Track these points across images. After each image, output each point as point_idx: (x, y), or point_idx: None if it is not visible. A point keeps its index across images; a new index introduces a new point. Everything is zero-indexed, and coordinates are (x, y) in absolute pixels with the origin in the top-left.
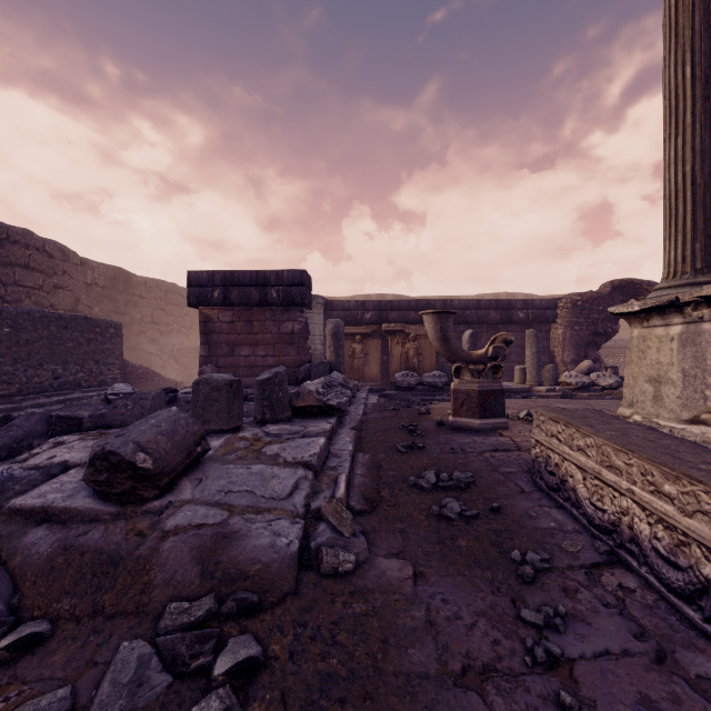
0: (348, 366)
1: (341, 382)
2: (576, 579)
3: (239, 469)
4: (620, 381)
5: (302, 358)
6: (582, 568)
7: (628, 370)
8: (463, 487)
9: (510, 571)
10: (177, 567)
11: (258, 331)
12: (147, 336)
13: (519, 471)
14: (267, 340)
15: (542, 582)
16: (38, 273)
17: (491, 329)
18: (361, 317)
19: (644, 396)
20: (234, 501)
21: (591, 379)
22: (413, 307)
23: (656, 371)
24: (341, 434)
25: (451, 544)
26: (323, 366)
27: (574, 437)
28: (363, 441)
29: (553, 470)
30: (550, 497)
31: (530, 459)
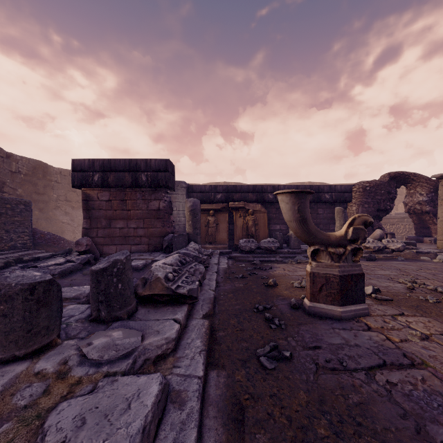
0: (204, 232)
1: (196, 254)
2: None
3: None
4: (405, 245)
5: (167, 229)
6: None
7: None
8: None
9: None
10: None
11: (130, 208)
12: (61, 210)
13: None
14: (138, 215)
15: None
16: None
17: None
18: (214, 197)
19: None
20: None
21: (384, 244)
22: (251, 190)
23: None
24: (191, 333)
25: None
26: (183, 237)
27: None
28: (217, 337)
29: None
30: None
31: None
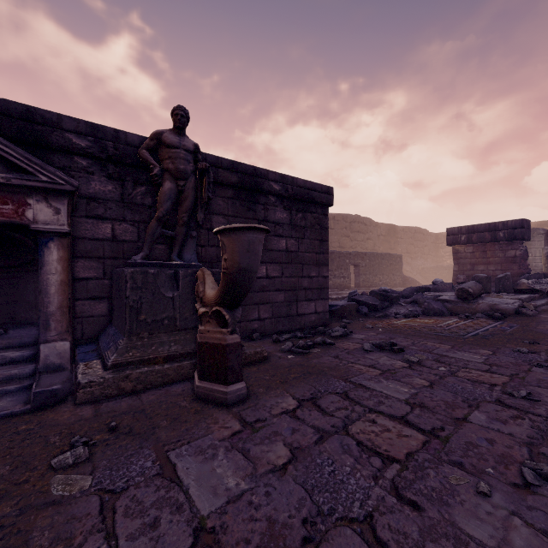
0: None
1: None
2: None
3: (494, 298)
4: None
5: (522, 271)
6: None
7: None
8: None
9: None
10: (483, 308)
11: (489, 256)
12: (404, 260)
13: None
14: (496, 261)
15: None
16: (361, 234)
17: None
18: None
19: None
20: (495, 303)
21: None
22: None
23: None
24: (540, 300)
25: None
26: (538, 275)
27: None
28: None
29: None
30: None
31: None
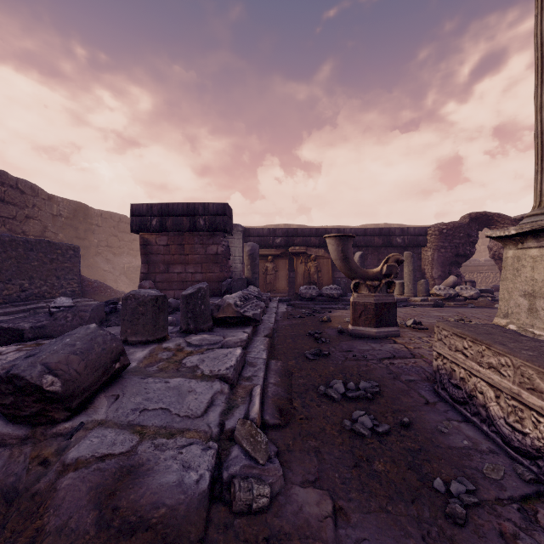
0: (262, 280)
1: (256, 295)
2: (510, 518)
3: (157, 383)
4: (479, 293)
5: (225, 274)
6: (512, 502)
7: (503, 285)
8: (371, 397)
9: (436, 506)
10: (72, 511)
11: (188, 253)
12: (102, 256)
13: (419, 380)
14: (196, 260)
15: (475, 523)
16: (12, 206)
17: (375, 251)
18: (272, 241)
19: (519, 308)
20: (148, 421)
21: (456, 291)
22: (314, 233)
23: (530, 287)
24: (256, 342)
25: (368, 468)
26: (242, 281)
27: (484, 354)
28: (275, 348)
29: (459, 384)
30: (455, 409)
31: (426, 366)
